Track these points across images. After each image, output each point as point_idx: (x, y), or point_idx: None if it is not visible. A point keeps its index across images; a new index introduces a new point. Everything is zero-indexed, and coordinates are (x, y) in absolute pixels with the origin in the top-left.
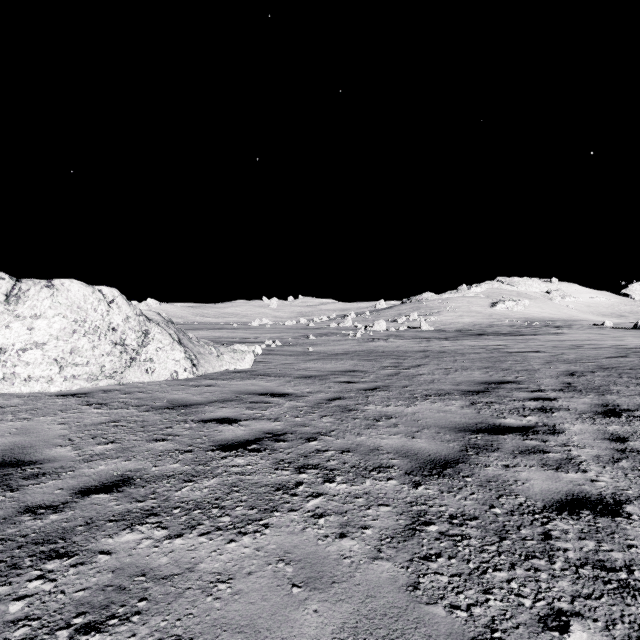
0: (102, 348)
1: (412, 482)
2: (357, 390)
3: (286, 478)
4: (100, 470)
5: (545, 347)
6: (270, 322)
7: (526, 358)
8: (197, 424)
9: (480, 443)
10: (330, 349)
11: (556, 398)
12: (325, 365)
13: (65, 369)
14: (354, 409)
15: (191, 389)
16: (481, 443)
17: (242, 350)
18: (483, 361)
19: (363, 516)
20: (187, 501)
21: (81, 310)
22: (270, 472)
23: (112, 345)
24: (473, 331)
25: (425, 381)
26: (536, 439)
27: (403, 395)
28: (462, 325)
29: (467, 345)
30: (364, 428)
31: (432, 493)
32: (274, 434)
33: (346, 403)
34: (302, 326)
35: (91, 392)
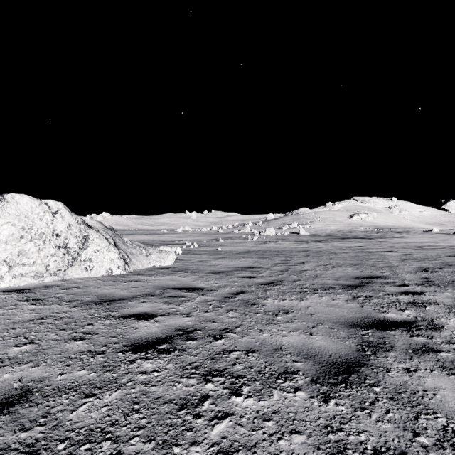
0: (47, 251)
1: (321, 394)
2: (257, 284)
3: (191, 390)
4: (3, 380)
5: (396, 248)
6: (191, 229)
7: (384, 257)
8: (117, 320)
9: (373, 340)
10: (234, 249)
11: (422, 292)
12: (230, 262)
13: (14, 268)
14: (255, 303)
15: (120, 284)
16: (374, 340)
17: (166, 251)
18: (352, 259)
19: (275, 453)
20: (78, 428)
21: (28, 219)
22: (176, 381)
23: (56, 248)
24: (338, 235)
25: (310, 276)
26: (422, 335)
27: (295, 289)
28: (329, 231)
29: (337, 246)
30: (265, 323)
31: (345, 411)
32: (185, 331)
33: (248, 297)
34: (214, 232)
35: (35, 288)
